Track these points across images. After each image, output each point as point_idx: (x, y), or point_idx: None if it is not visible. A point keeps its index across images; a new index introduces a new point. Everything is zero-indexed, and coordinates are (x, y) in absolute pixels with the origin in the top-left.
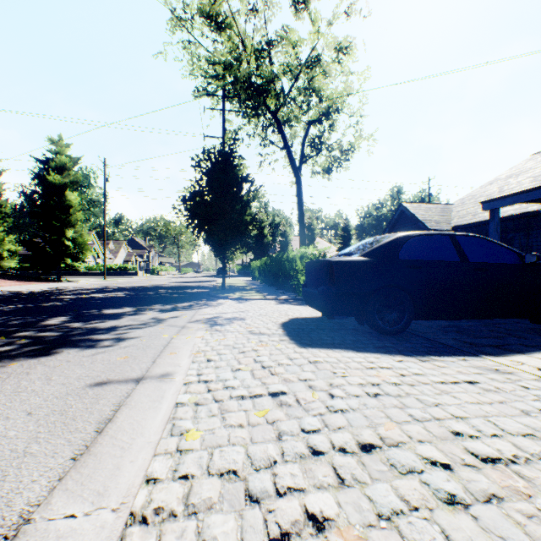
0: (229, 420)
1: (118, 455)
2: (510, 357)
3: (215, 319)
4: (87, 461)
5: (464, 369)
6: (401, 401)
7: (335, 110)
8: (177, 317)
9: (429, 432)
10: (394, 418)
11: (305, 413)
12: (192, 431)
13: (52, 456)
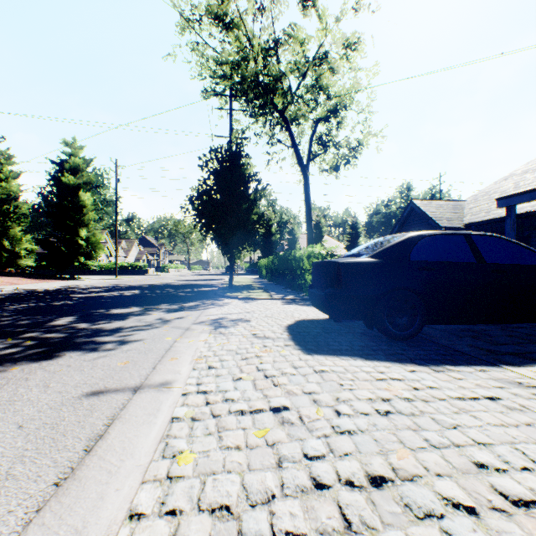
0: (226, 440)
1: (104, 481)
2: (534, 368)
3: (220, 320)
4: (70, 487)
5: (483, 382)
6: (415, 421)
7: (343, 107)
8: (182, 318)
9: (449, 463)
10: (407, 443)
11: (308, 434)
12: (185, 453)
13: (35, 479)
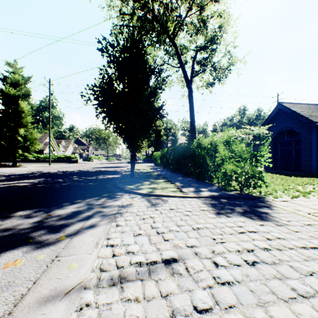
0: None
1: None
2: None
3: None
4: None
5: None
6: None
7: (216, 40)
8: None
9: None
10: None
11: None
12: None
13: None
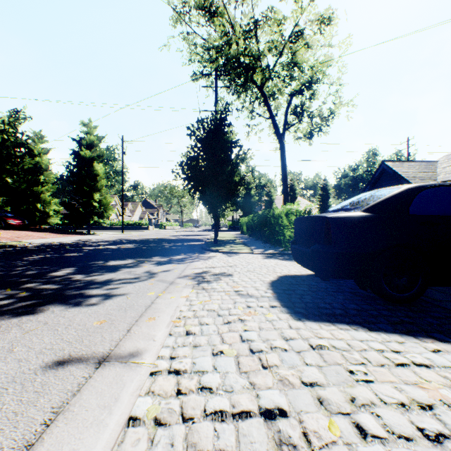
0: None
1: None
2: None
3: (204, 274)
4: None
5: None
6: None
7: (315, 80)
8: (168, 271)
9: None
10: None
11: None
12: None
13: None
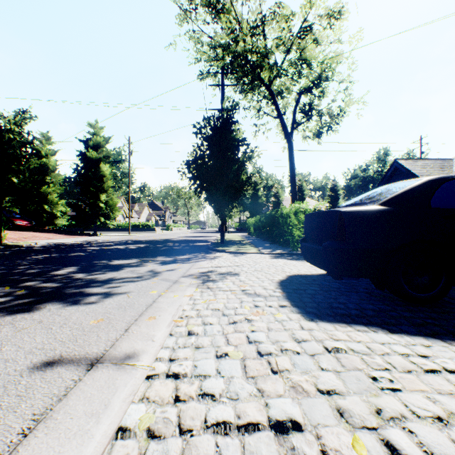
0: None
1: None
2: None
3: (209, 273)
4: None
5: None
6: None
7: (325, 78)
8: (173, 270)
9: None
10: None
11: None
12: None
13: None
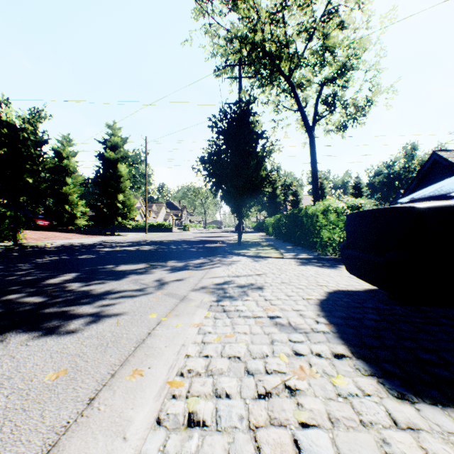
0: None
1: None
2: None
3: (225, 285)
4: None
5: None
6: None
7: (349, 66)
8: (182, 280)
9: None
10: None
11: None
12: None
13: None
